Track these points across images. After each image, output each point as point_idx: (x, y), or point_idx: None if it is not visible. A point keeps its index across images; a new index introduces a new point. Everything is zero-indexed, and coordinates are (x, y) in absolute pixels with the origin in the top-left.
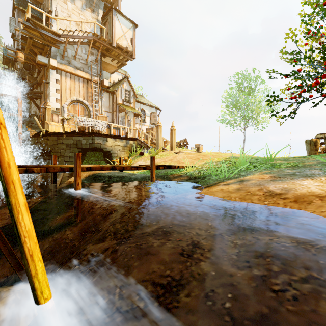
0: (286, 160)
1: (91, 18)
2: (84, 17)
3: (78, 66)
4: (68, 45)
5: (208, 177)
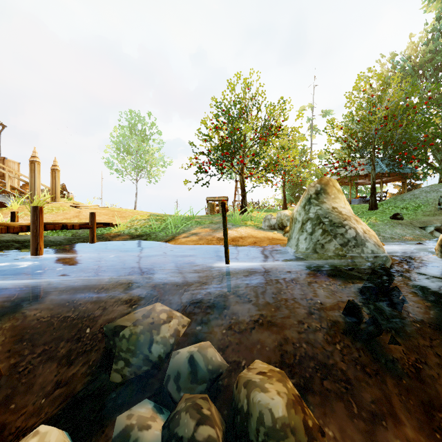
0: (200, 218)
1: None
2: None
3: None
4: None
5: (152, 234)
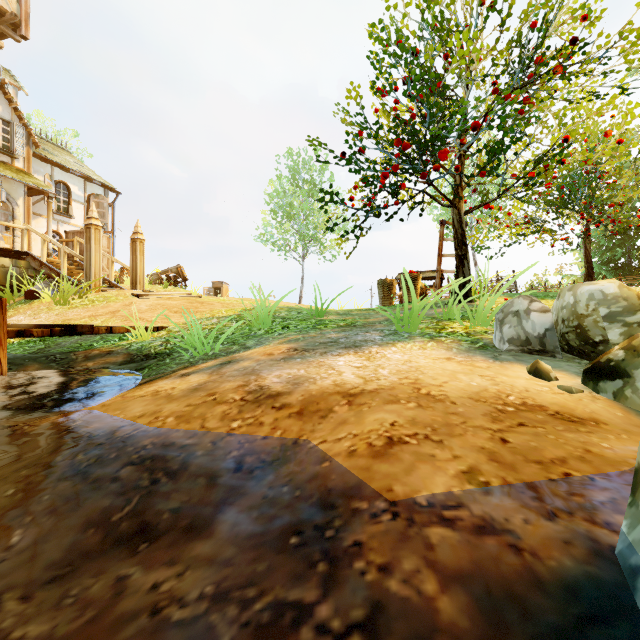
0: (346, 314)
1: None
2: None
3: None
4: None
5: (177, 353)
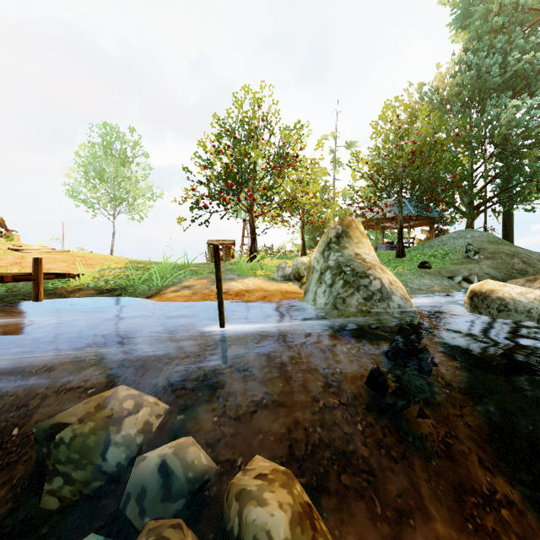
0: (198, 266)
1: None
2: None
3: None
4: None
5: (130, 287)
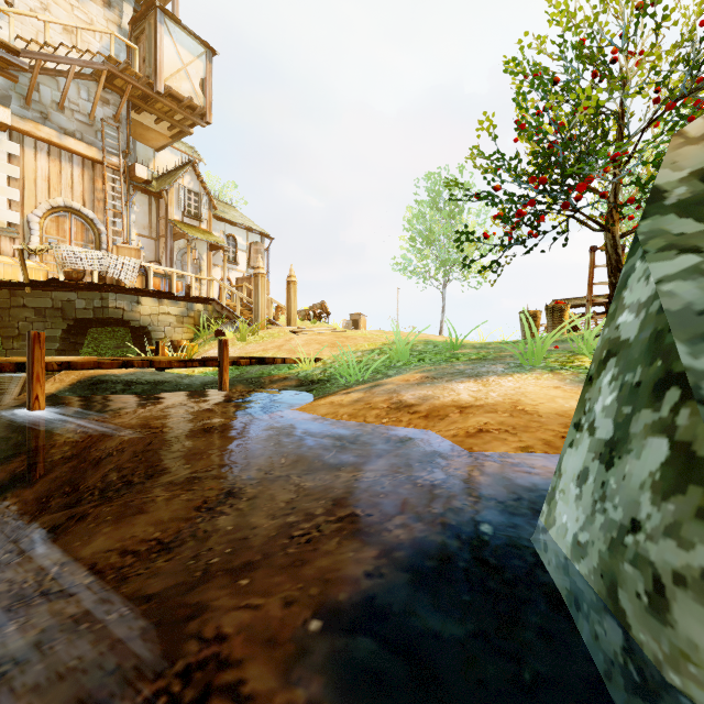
0: (482, 347)
1: (103, 19)
2: (86, 16)
3: (68, 129)
4: (42, 75)
5: (334, 379)
